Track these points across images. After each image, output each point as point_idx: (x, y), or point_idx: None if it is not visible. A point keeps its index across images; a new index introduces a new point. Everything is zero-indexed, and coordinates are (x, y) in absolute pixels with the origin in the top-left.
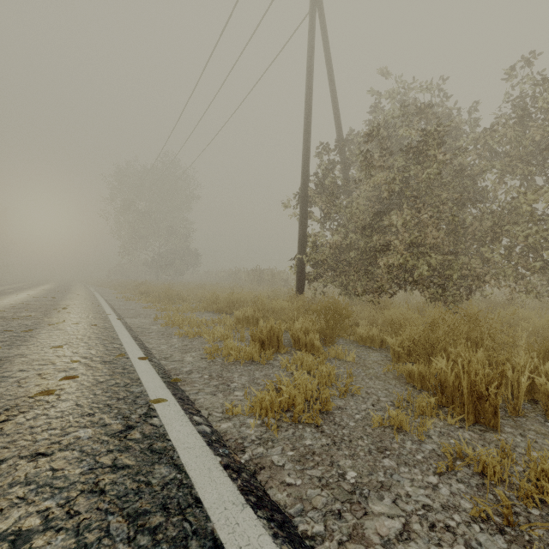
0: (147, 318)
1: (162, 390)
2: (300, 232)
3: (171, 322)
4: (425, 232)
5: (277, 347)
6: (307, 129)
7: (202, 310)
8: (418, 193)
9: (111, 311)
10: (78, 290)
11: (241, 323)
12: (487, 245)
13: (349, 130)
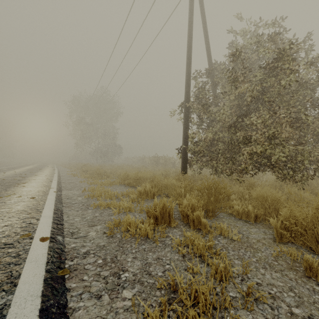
0: (79, 190)
1: (30, 303)
2: (184, 130)
3: (92, 194)
4: (280, 128)
5: (169, 222)
6: (189, 60)
7: (118, 184)
8: (274, 99)
9: (55, 185)
10: (46, 169)
11: (142, 196)
12: None
13: (216, 63)
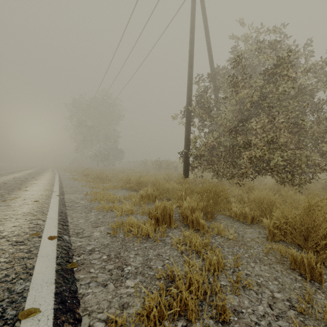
0: (81, 194)
1: (46, 288)
2: (186, 135)
3: (95, 197)
4: (279, 133)
5: (169, 223)
6: (190, 65)
7: (120, 188)
8: (273, 104)
9: (57, 189)
10: (47, 173)
11: (143, 200)
12: (324, 143)
13: (218, 67)
